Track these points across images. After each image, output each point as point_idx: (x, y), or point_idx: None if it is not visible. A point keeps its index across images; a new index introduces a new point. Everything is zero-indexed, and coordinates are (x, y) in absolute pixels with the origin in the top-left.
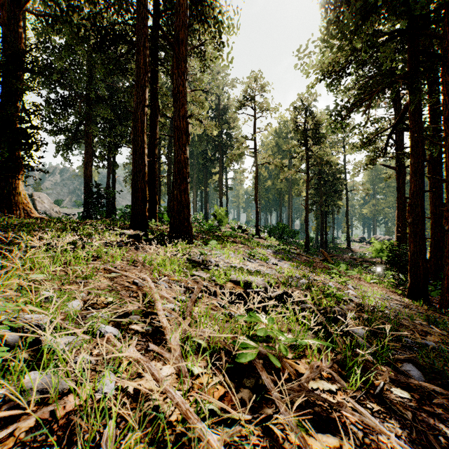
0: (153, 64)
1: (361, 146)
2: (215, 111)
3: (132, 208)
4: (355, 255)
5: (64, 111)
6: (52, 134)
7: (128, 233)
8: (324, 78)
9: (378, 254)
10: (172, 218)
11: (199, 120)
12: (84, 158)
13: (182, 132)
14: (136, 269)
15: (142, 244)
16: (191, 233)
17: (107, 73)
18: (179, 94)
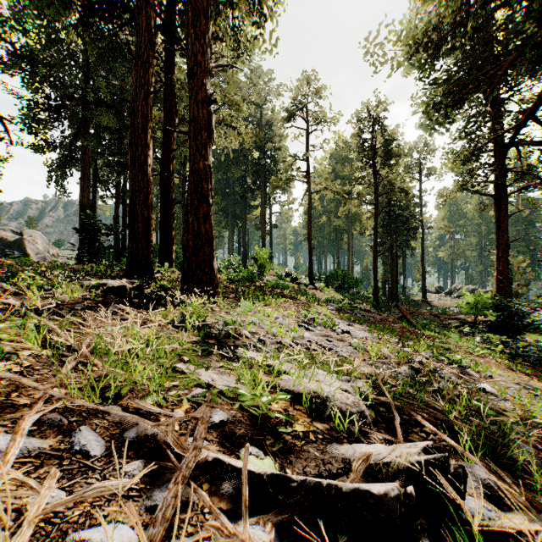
0: (168, 46)
1: (468, 155)
2: (255, 127)
3: (129, 245)
4: (435, 310)
5: (49, 116)
6: (38, 150)
7: (112, 284)
8: (417, 52)
9: (471, 310)
10: (186, 261)
11: (233, 128)
12: (80, 182)
13: (200, 126)
14: (44, 380)
15: (119, 305)
16: (216, 285)
17: (101, 55)
18: (197, 66)
